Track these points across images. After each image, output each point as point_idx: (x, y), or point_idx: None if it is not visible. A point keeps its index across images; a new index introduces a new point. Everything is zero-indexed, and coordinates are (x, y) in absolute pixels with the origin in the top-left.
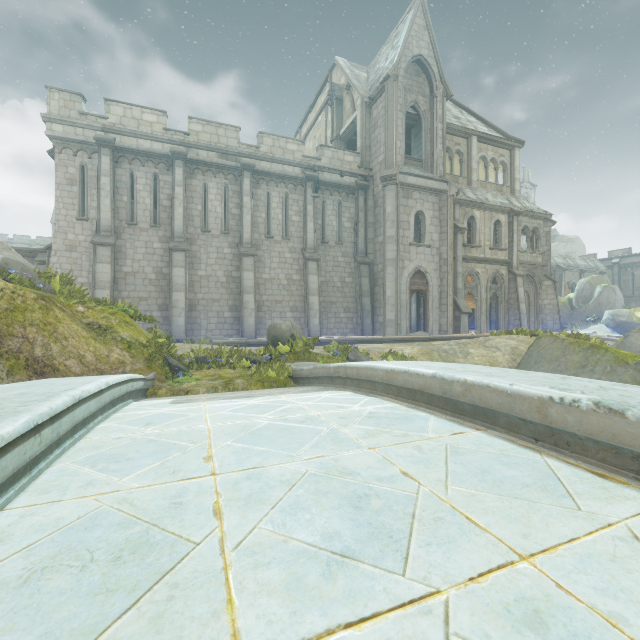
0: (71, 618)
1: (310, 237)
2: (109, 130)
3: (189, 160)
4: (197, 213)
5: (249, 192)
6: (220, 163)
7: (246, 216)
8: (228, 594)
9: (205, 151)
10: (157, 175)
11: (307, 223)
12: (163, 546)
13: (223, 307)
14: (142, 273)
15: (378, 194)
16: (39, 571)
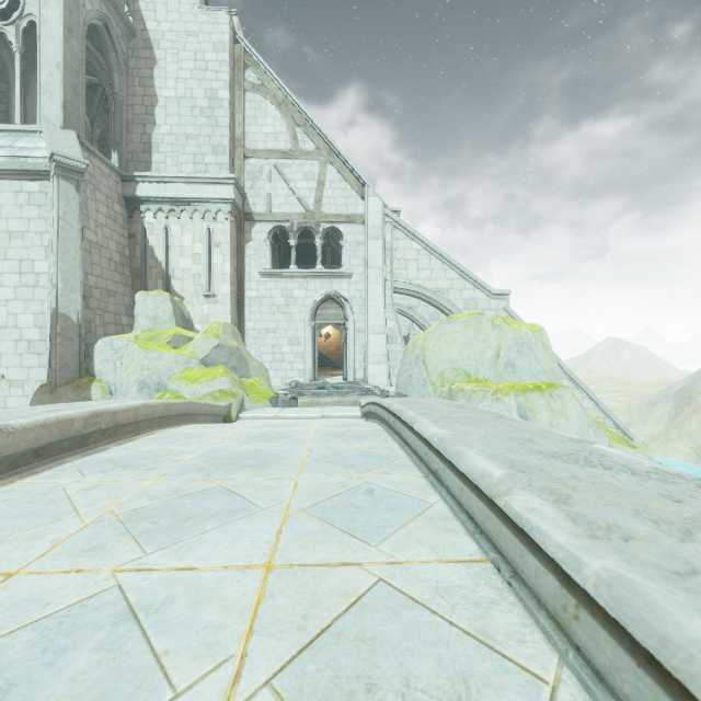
0: (385, 621)
1: None
2: None
3: None
4: None
5: None
6: None
7: None
8: (258, 607)
9: None
10: None
11: None
12: (314, 693)
13: None
14: None
15: None
16: (463, 695)
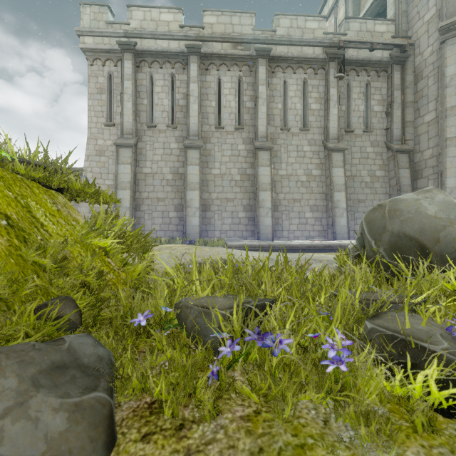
0: None
1: (333, 125)
2: (131, 35)
3: (203, 55)
4: (211, 110)
5: (264, 81)
6: (234, 53)
7: (261, 107)
8: None
9: (219, 43)
10: (174, 75)
11: (329, 109)
12: None
13: (237, 207)
14: (160, 174)
15: (423, 62)
16: None
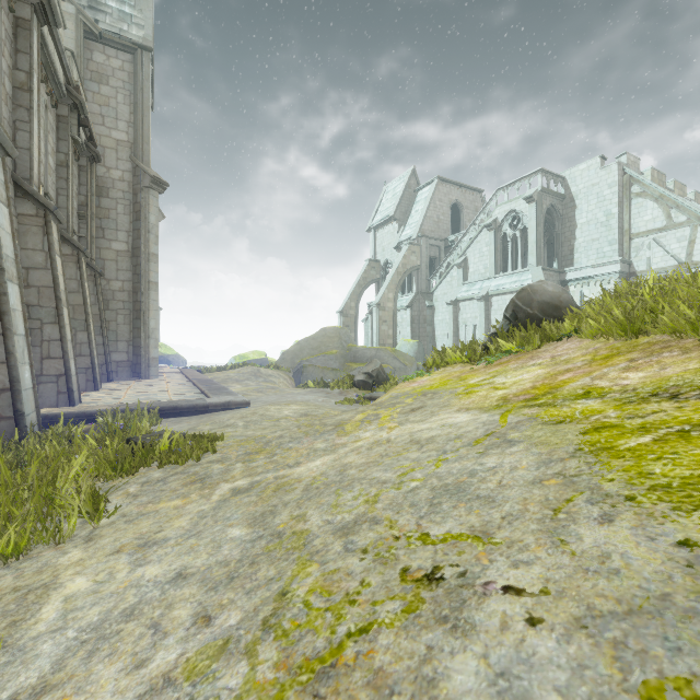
0: None
1: (70, 210)
2: None
3: None
4: None
5: (37, 65)
6: None
7: (35, 118)
8: None
9: None
10: None
11: (69, 182)
12: None
13: None
14: None
15: (112, 181)
16: None
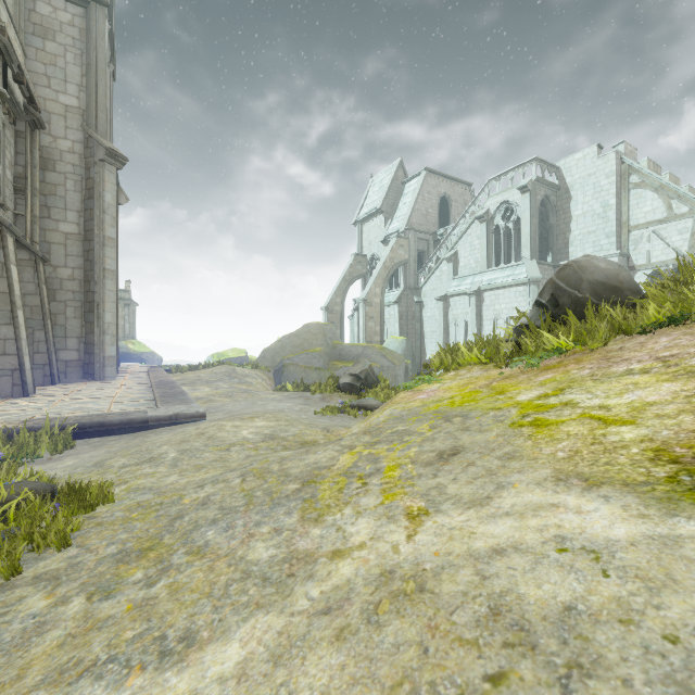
0: None
1: None
2: None
3: None
4: None
5: None
6: None
7: None
8: None
9: None
10: None
11: None
12: None
13: None
14: None
15: (59, 152)
16: None
